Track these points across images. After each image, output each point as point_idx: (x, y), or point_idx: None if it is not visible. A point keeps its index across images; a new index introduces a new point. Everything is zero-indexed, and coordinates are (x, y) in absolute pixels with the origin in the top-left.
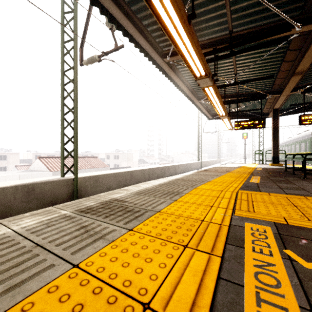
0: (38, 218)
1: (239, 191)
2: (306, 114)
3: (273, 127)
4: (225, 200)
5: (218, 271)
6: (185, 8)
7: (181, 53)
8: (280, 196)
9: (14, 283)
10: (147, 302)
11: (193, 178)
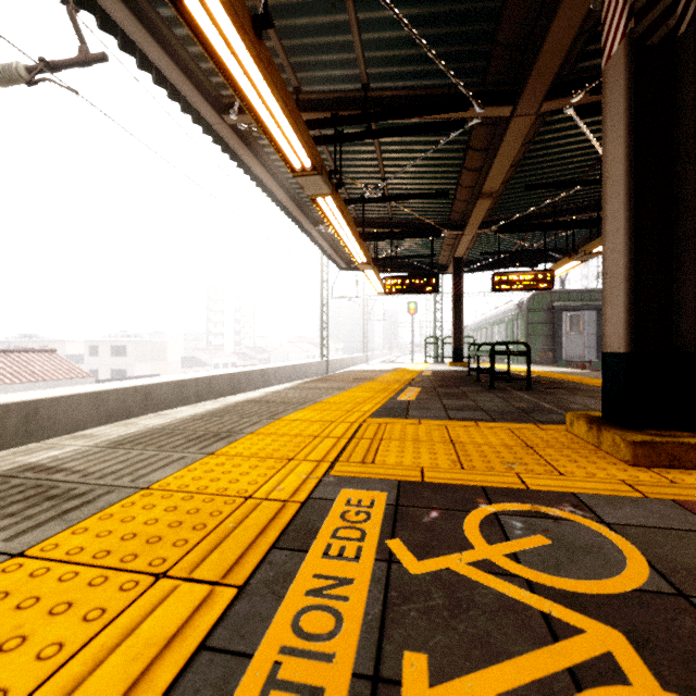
0: None
1: (368, 420)
2: (502, 273)
3: (453, 293)
4: (330, 441)
5: (210, 630)
6: (260, 4)
7: (250, 105)
8: (437, 424)
9: None
10: None
11: (288, 396)
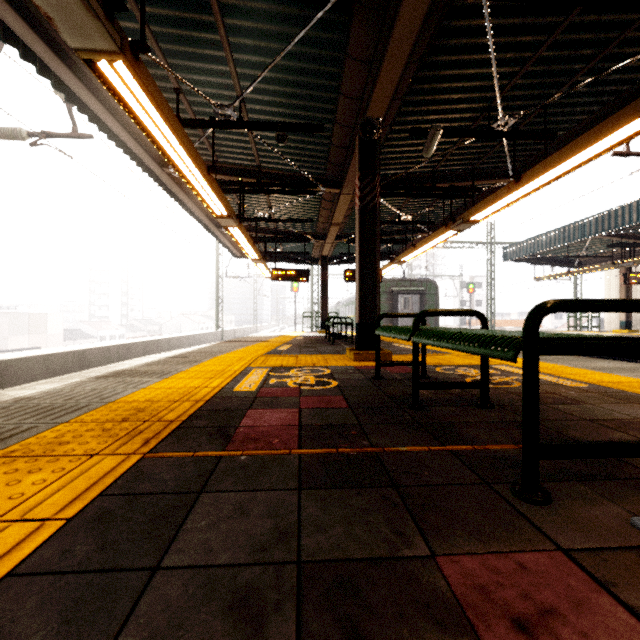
0: (52, 384)
1: (261, 356)
2: (351, 270)
3: (321, 281)
4: (245, 361)
5: (231, 380)
6: (202, 136)
7: (197, 192)
8: (294, 356)
9: (113, 394)
10: (197, 387)
11: (212, 350)
